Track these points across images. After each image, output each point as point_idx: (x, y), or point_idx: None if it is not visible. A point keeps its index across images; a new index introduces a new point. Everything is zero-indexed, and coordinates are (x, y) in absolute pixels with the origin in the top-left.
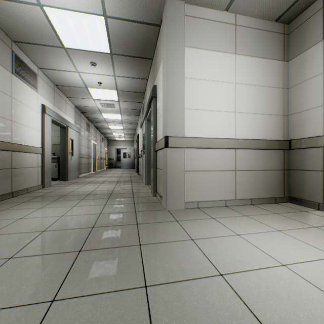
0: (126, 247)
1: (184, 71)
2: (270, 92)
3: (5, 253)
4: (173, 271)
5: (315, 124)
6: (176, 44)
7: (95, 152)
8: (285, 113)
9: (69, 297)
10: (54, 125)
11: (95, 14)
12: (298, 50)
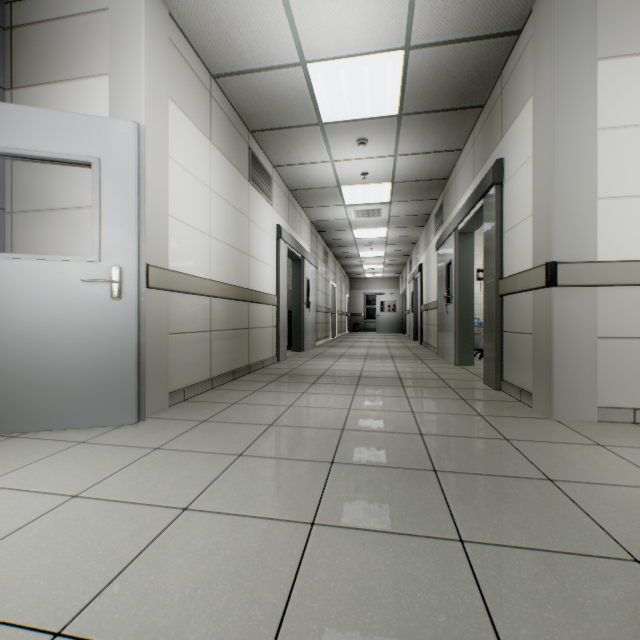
0: (523, 480)
1: (596, 114)
2: None
3: (318, 454)
4: None
5: None
6: (575, 60)
7: (334, 301)
8: None
9: (486, 543)
10: None
11: (389, 50)
12: None
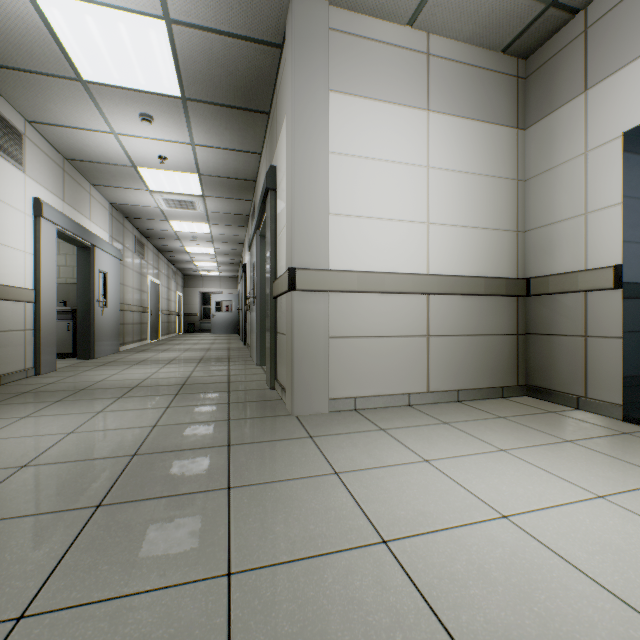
0: (200, 495)
1: (328, 139)
2: (492, 186)
3: None
4: (291, 538)
5: (571, 248)
6: (312, 84)
7: (157, 299)
8: (519, 226)
9: (59, 608)
10: (66, 243)
11: (147, 14)
12: (543, 109)
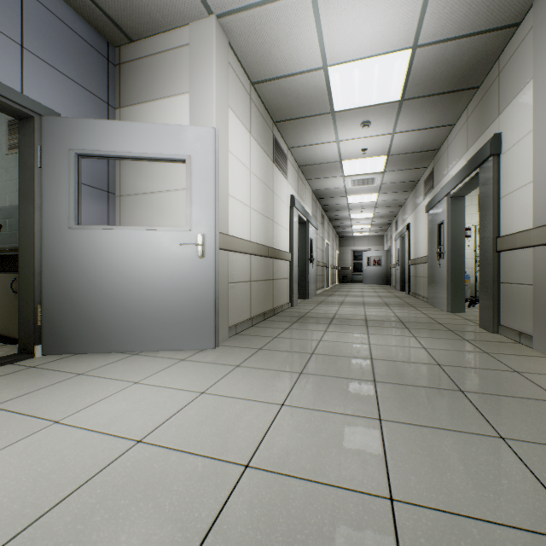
0: (541, 401)
1: None
2: None
3: (360, 375)
4: None
5: None
6: None
7: (328, 257)
8: None
9: (523, 440)
10: None
11: (399, 50)
12: None
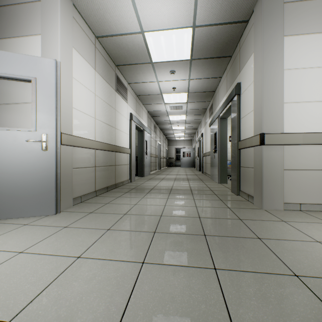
0: (246, 238)
1: (283, 62)
2: None
3: (148, 228)
4: (318, 268)
5: None
6: (273, 36)
7: (160, 151)
8: None
9: (227, 269)
10: None
11: (185, 27)
12: None
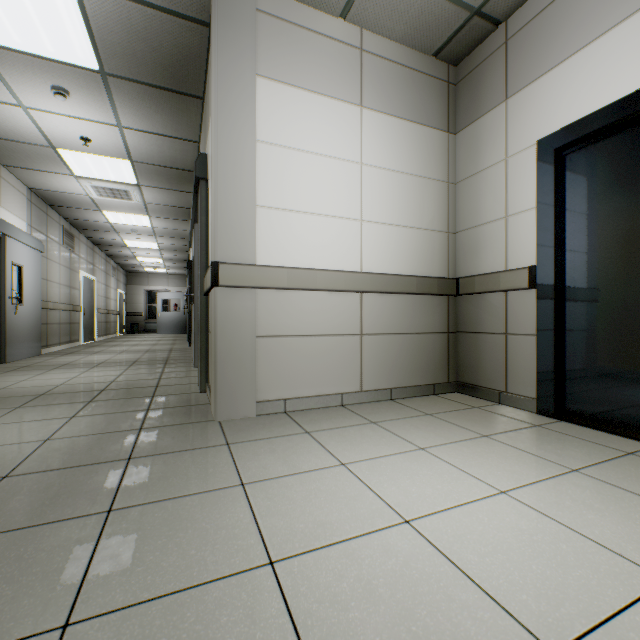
0: (69, 522)
1: (256, 126)
2: (424, 187)
3: None
4: (162, 569)
5: (494, 250)
6: (238, 67)
7: (92, 297)
8: (450, 228)
9: None
10: None
11: None
12: (470, 115)
